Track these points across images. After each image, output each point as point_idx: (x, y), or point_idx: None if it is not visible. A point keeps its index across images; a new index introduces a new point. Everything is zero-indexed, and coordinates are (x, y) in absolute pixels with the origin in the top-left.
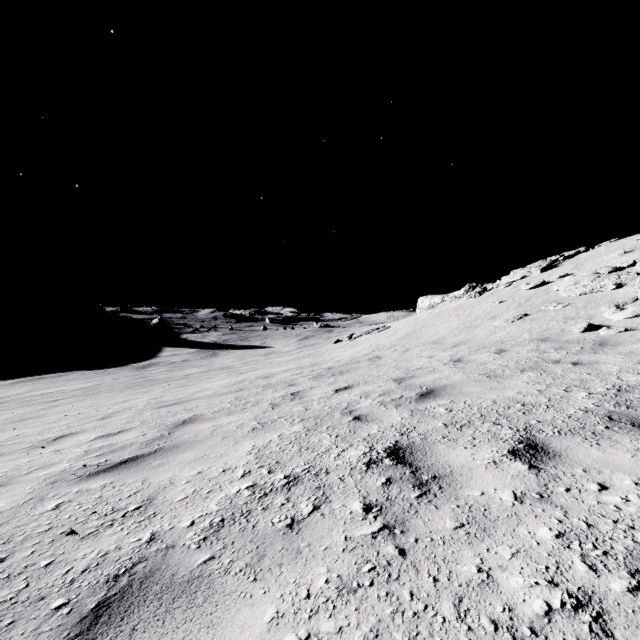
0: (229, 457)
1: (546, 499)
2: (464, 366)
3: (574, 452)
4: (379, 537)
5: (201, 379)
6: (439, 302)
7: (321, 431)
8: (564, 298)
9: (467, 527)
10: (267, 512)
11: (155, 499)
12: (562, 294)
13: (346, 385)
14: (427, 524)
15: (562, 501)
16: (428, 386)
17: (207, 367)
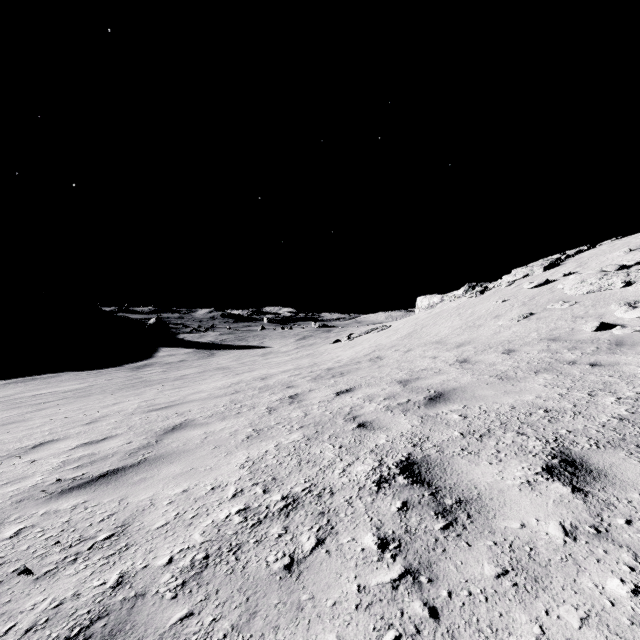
0: (220, 471)
1: (605, 535)
2: (472, 367)
3: (622, 470)
4: (401, 587)
5: (196, 380)
6: (438, 302)
7: (323, 440)
8: (570, 296)
9: (512, 575)
10: (261, 546)
11: (130, 525)
12: (568, 292)
13: (347, 387)
14: (460, 569)
15: (626, 538)
16: (436, 389)
17: (204, 367)
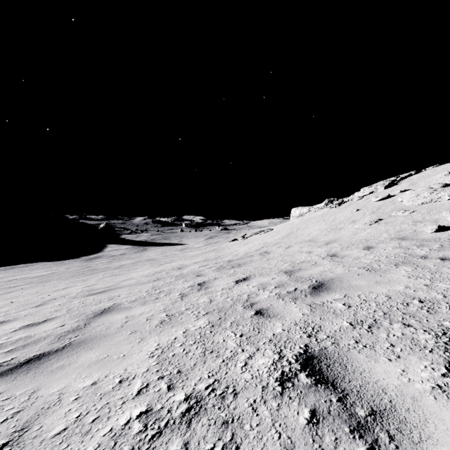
0: (131, 360)
1: None
2: (341, 260)
3: None
4: None
5: (130, 269)
6: (306, 212)
7: (225, 328)
8: (409, 207)
9: None
10: None
11: (29, 430)
12: (407, 204)
13: (244, 276)
14: None
15: None
16: (317, 279)
17: (138, 259)
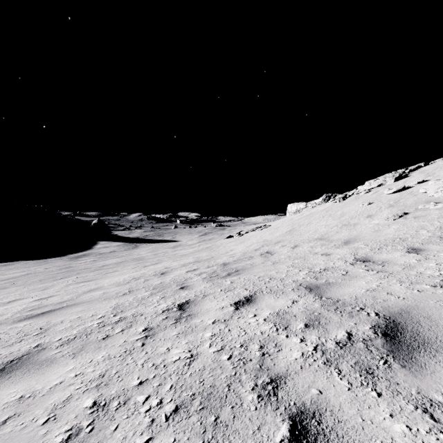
0: None
1: None
2: (384, 269)
3: None
4: None
5: (108, 272)
6: (303, 207)
7: None
8: (438, 198)
9: None
10: None
11: None
12: (435, 195)
13: (247, 294)
14: None
15: None
16: (374, 308)
17: (125, 258)
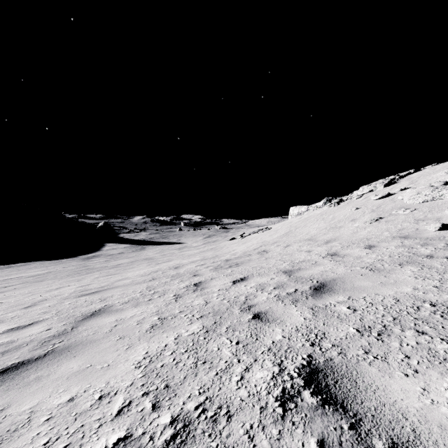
0: (115, 371)
1: None
2: (342, 259)
3: None
4: None
5: (126, 268)
6: (305, 210)
7: (220, 333)
8: (409, 205)
9: None
10: None
11: None
12: (407, 202)
13: (242, 276)
14: None
15: None
16: (318, 279)
17: (135, 258)
